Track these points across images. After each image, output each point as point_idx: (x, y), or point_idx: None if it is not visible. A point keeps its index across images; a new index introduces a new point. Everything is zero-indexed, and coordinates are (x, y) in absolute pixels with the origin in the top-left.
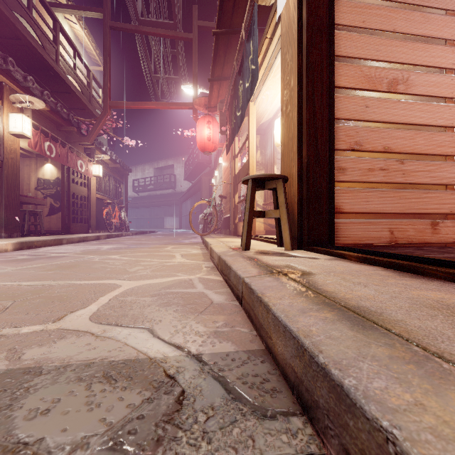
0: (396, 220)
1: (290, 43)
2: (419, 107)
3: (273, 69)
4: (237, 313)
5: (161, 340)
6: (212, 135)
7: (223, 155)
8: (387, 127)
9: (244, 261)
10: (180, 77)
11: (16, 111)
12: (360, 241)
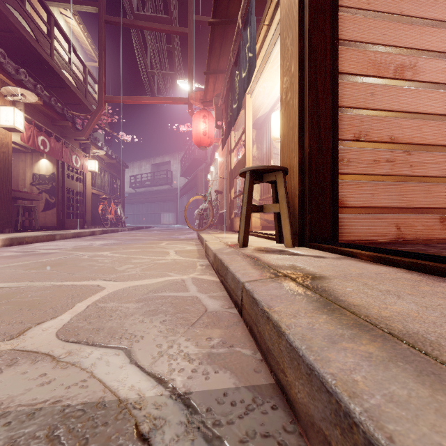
0: (403, 215)
1: (290, 26)
2: (427, 95)
3: (270, 59)
4: (235, 325)
5: (139, 367)
6: (208, 130)
7: (219, 150)
8: (394, 116)
9: (243, 260)
10: (176, 73)
11: (8, 105)
12: (365, 237)
